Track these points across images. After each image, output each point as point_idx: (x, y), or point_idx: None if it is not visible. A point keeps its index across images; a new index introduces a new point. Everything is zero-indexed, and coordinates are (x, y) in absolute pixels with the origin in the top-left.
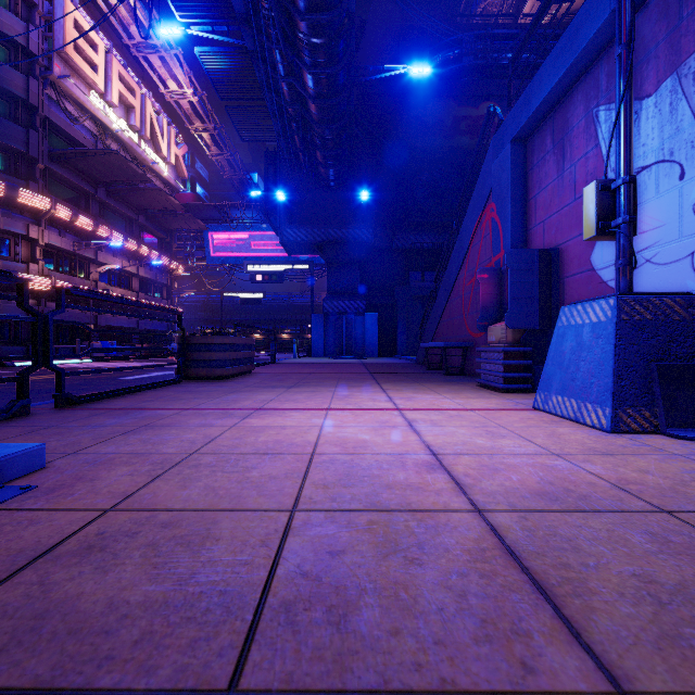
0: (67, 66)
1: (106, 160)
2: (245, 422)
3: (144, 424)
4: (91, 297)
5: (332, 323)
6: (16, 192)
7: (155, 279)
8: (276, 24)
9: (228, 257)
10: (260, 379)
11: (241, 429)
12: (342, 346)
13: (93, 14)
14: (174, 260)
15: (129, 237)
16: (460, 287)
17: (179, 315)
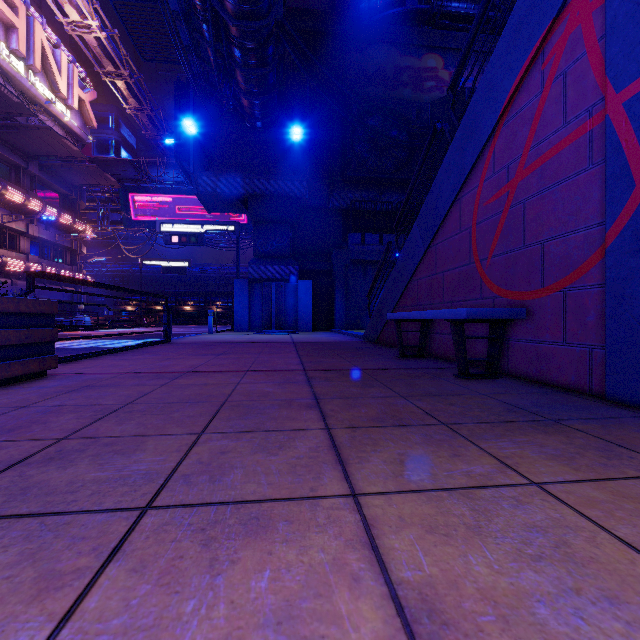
0: None
1: None
2: None
3: None
4: None
5: (259, 291)
6: None
7: (54, 241)
8: None
9: (149, 222)
10: None
11: None
12: (271, 319)
13: None
14: (80, 220)
15: (14, 187)
16: (466, 212)
17: None
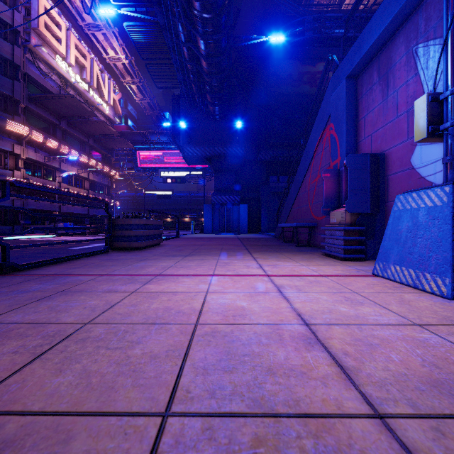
0: (40, 39)
1: (66, 101)
2: (145, 288)
3: (62, 289)
4: (32, 188)
5: (217, 210)
6: (5, 123)
7: (100, 181)
8: (178, 1)
9: (149, 167)
10: (165, 249)
11: (139, 295)
12: (224, 226)
13: (59, 5)
14: (112, 169)
15: (82, 153)
16: (307, 184)
17: (107, 203)
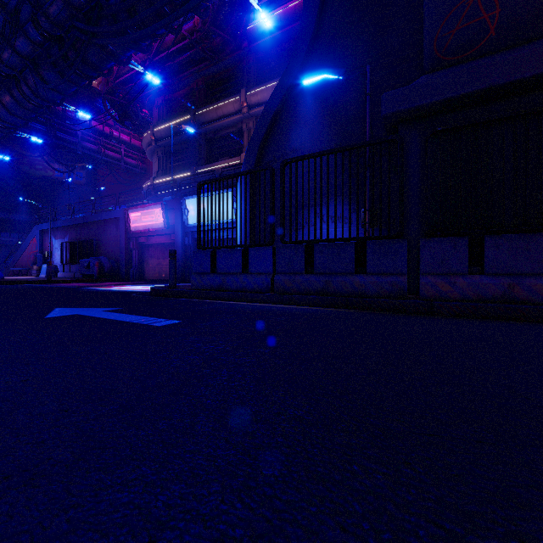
0: None
1: None
2: None
3: None
4: None
5: None
6: None
7: None
8: None
9: None
10: None
11: None
12: None
13: None
14: None
15: None
16: (27, 253)
17: None
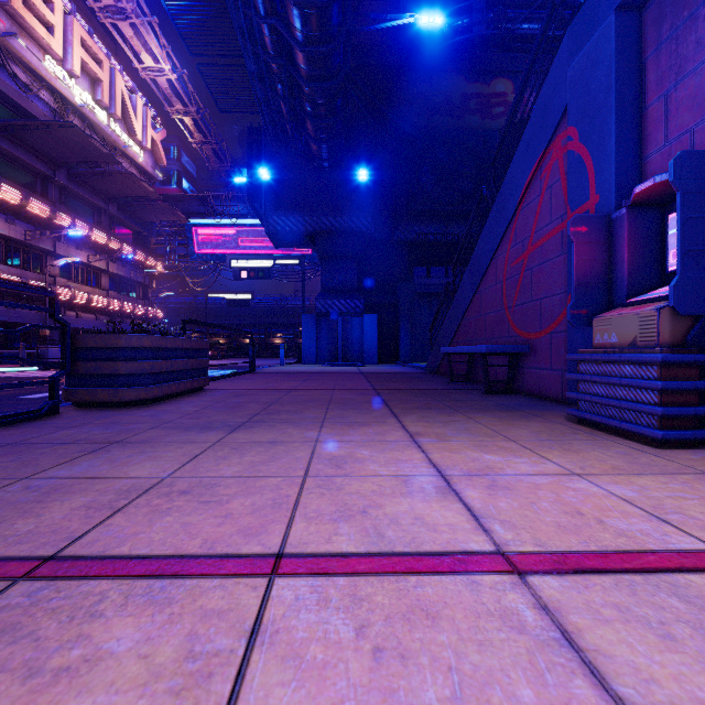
0: (15, 23)
1: (63, 135)
2: None
3: None
4: None
5: (326, 324)
6: None
7: (129, 277)
8: None
9: (213, 255)
10: (202, 404)
11: None
12: (337, 352)
13: None
14: (151, 256)
15: (97, 228)
16: (500, 269)
17: (53, 298)
